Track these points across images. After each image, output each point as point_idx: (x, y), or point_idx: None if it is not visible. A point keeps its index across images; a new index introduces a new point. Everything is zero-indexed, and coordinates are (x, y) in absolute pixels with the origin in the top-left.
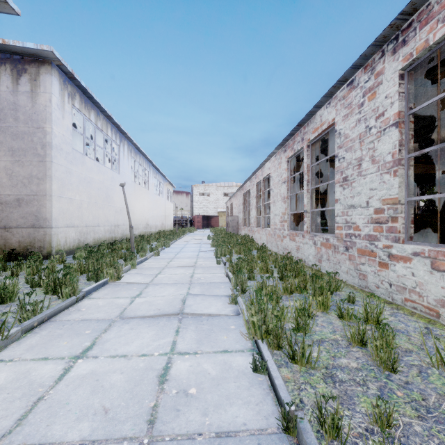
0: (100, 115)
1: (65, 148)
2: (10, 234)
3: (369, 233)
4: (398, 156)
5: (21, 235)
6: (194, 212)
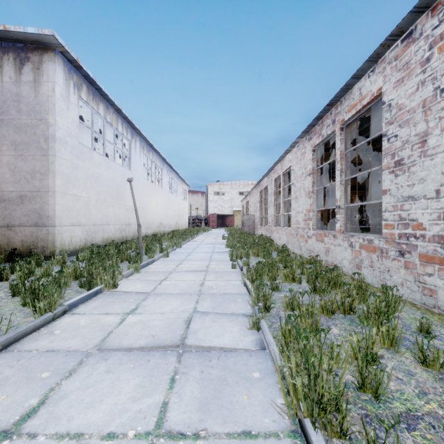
0: (110, 109)
1: (70, 141)
2: (13, 233)
3: (441, 234)
4: None
5: (24, 234)
6: (209, 211)
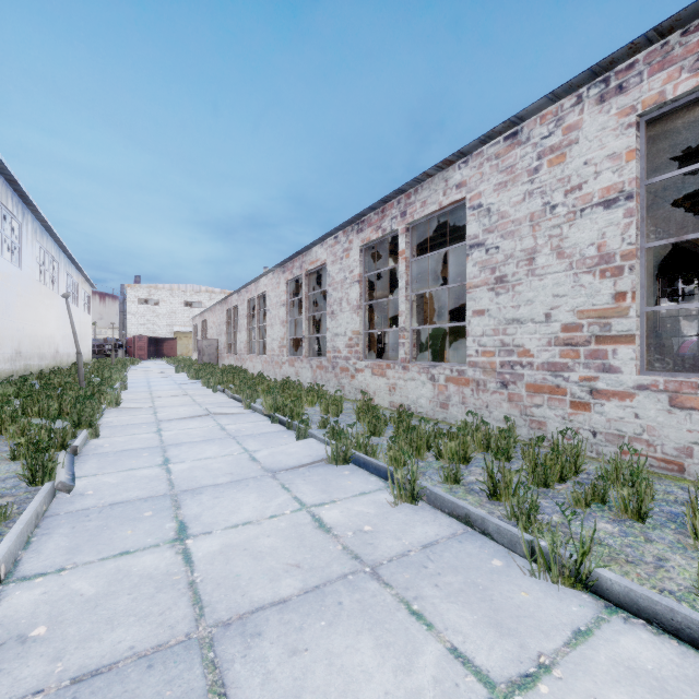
0: None
1: None
2: None
3: (346, 355)
4: (359, 303)
5: None
6: (128, 331)
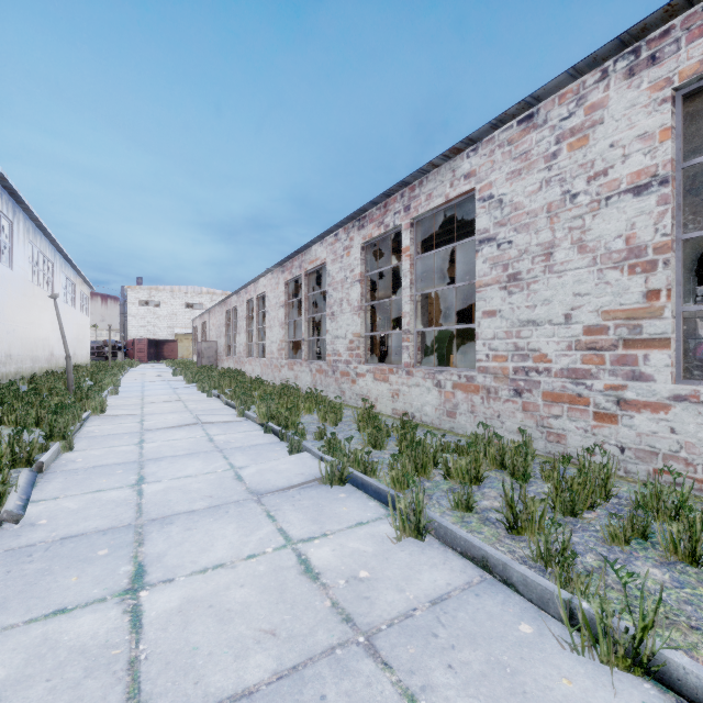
0: None
1: None
2: None
3: (347, 359)
4: (360, 304)
5: None
6: (129, 333)
